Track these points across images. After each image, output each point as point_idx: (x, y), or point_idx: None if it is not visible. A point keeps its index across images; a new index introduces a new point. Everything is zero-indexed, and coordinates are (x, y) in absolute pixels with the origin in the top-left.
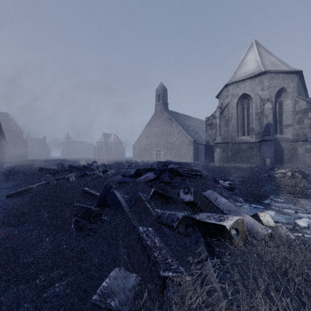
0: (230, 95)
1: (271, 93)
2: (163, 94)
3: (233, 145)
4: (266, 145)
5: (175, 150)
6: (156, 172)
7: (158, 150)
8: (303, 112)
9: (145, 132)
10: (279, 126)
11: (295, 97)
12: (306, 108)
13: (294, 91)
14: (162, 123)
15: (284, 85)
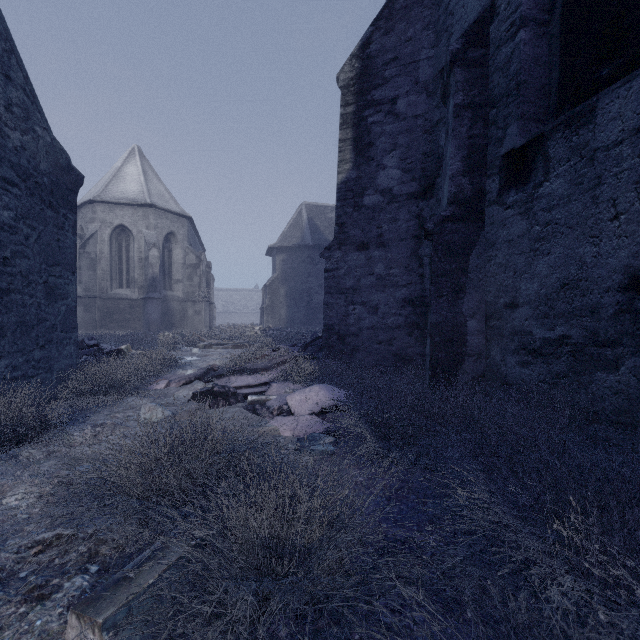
0: (98, 220)
1: (159, 235)
2: None
3: (104, 302)
4: (152, 305)
5: None
6: None
7: None
8: (193, 267)
9: None
10: (169, 280)
11: (185, 248)
12: (196, 263)
13: (184, 239)
14: None
15: (173, 229)
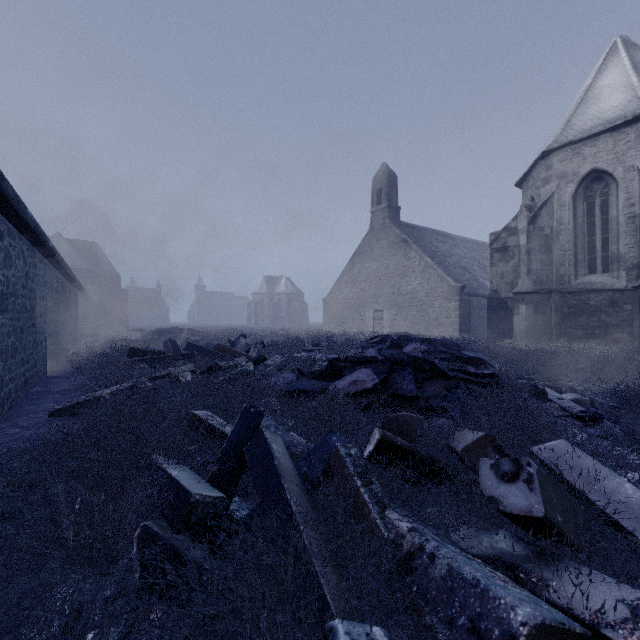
0: (554, 176)
1: None
2: (388, 187)
3: (564, 297)
4: None
5: (416, 310)
6: (380, 369)
7: (378, 310)
8: None
9: (349, 271)
10: None
11: None
12: None
13: None
14: (386, 251)
15: None
